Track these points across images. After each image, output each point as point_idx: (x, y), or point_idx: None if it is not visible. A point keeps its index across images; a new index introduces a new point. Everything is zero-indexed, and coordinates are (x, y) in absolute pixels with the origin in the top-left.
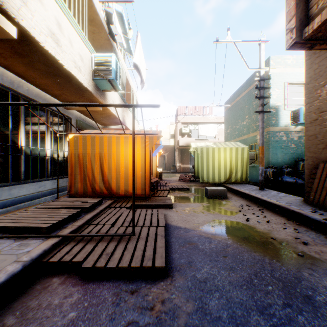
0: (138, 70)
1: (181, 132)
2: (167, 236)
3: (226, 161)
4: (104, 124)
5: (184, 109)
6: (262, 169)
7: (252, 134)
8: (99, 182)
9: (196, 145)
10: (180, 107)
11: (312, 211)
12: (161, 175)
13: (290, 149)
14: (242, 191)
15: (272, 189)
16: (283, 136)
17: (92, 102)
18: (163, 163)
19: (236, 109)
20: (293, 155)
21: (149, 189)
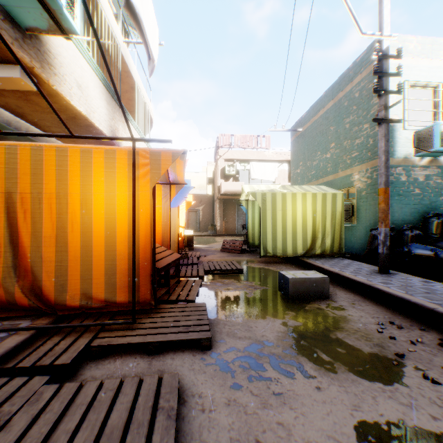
0: (138, 24)
1: (224, 173)
2: None
3: (305, 218)
4: (75, 143)
5: (228, 139)
6: (385, 233)
7: (344, 173)
8: (4, 273)
9: (252, 189)
10: (222, 135)
11: None
12: (191, 241)
13: (412, 198)
14: (352, 277)
15: (401, 271)
16: (402, 175)
17: (2, 64)
18: (197, 221)
19: (313, 135)
20: (417, 207)
21: (151, 288)
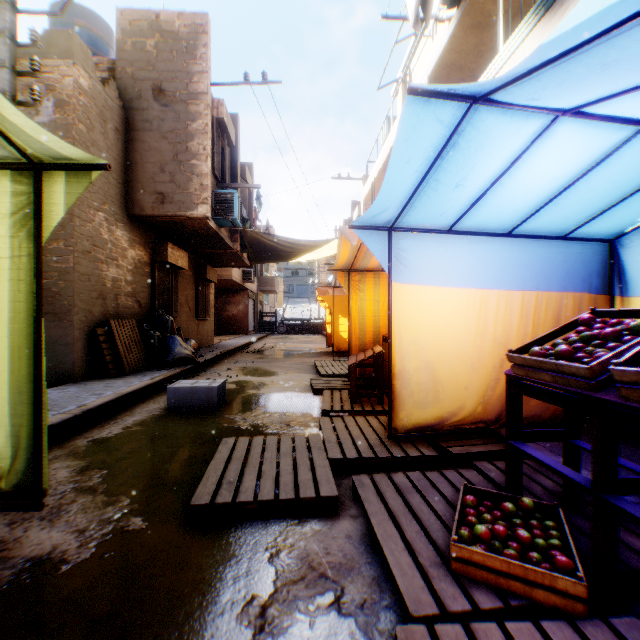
0: None
1: None
2: (315, 370)
3: None
4: None
5: None
6: None
7: None
8: None
9: None
10: None
11: (170, 368)
12: None
13: None
14: (106, 400)
15: None
16: None
17: None
18: None
19: None
20: None
21: None
